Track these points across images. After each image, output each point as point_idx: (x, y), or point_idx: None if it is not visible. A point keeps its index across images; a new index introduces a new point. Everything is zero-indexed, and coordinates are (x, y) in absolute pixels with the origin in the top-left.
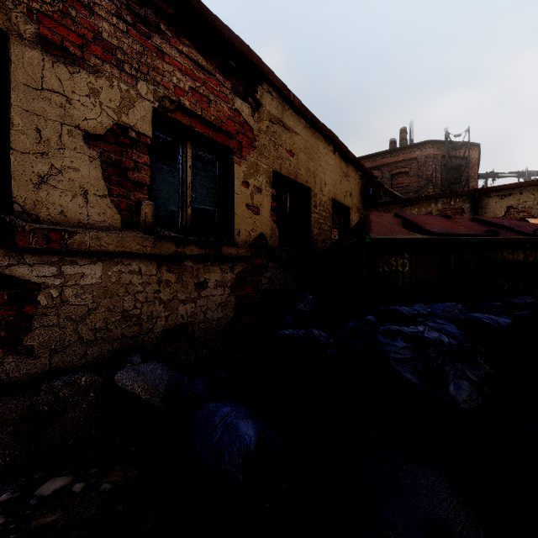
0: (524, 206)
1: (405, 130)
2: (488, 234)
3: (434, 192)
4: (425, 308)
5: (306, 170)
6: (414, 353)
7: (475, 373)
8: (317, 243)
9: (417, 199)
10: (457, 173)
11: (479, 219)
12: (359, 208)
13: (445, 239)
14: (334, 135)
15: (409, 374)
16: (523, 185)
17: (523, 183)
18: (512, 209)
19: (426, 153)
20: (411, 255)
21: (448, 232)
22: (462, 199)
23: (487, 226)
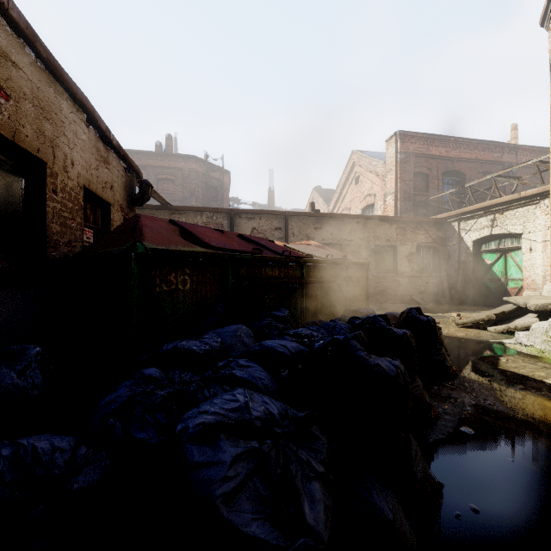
0: (262, 229)
1: (171, 138)
2: (256, 252)
3: (197, 205)
4: (217, 339)
5: (36, 131)
6: (250, 462)
7: (319, 459)
8: (58, 245)
9: (185, 209)
10: (215, 192)
11: (244, 237)
12: (123, 206)
13: (225, 254)
14: (88, 101)
15: (254, 522)
16: (262, 212)
17: (262, 211)
18: (255, 230)
19: (190, 167)
20: (193, 270)
21: (226, 247)
22: (222, 216)
23: (251, 244)
